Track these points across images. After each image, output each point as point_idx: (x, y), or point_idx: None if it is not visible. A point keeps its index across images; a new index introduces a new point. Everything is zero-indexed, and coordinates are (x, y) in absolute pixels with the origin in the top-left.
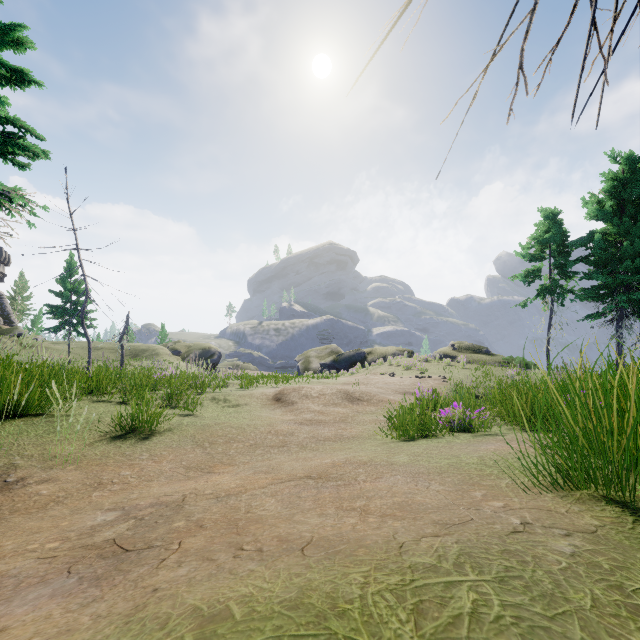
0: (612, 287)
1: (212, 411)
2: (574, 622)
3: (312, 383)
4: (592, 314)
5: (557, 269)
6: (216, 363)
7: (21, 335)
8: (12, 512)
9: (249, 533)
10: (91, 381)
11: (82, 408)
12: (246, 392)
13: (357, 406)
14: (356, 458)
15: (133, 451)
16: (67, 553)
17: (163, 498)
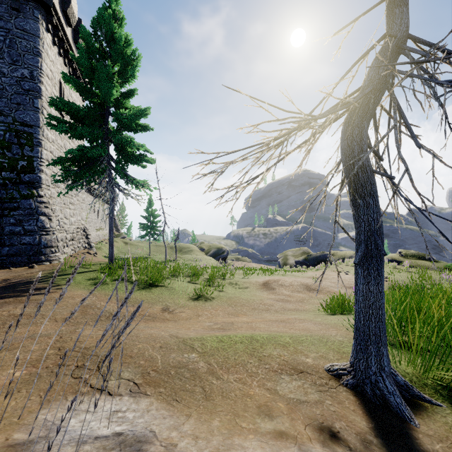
0: None
1: (231, 290)
2: (323, 344)
3: (287, 275)
4: None
5: None
6: (225, 257)
7: (124, 238)
8: (178, 320)
9: (257, 328)
10: (175, 270)
11: (175, 284)
12: (247, 280)
13: (312, 294)
14: (299, 318)
15: (205, 305)
16: (208, 328)
17: (225, 321)
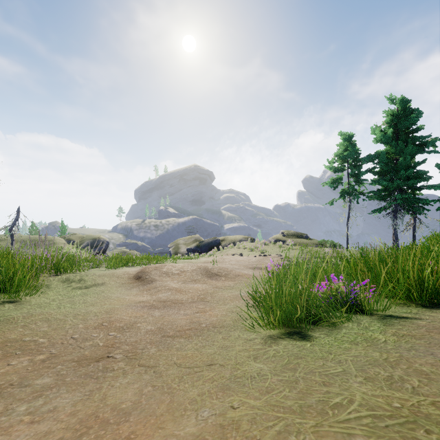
0: (391, 190)
1: (52, 294)
2: None
3: (178, 262)
4: (378, 209)
5: (353, 178)
6: (104, 250)
7: None
8: None
9: None
10: None
11: None
12: (108, 271)
13: (216, 281)
14: None
15: None
16: None
17: None
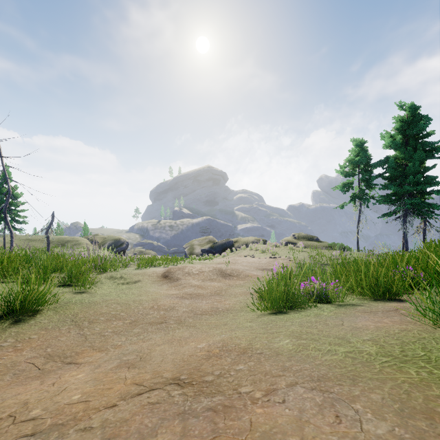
0: (400, 194)
1: (107, 288)
2: None
3: (195, 263)
4: (387, 213)
5: (364, 182)
6: (125, 250)
7: None
8: None
9: None
10: None
11: None
12: (140, 271)
13: (229, 280)
14: (233, 341)
15: None
16: None
17: None
